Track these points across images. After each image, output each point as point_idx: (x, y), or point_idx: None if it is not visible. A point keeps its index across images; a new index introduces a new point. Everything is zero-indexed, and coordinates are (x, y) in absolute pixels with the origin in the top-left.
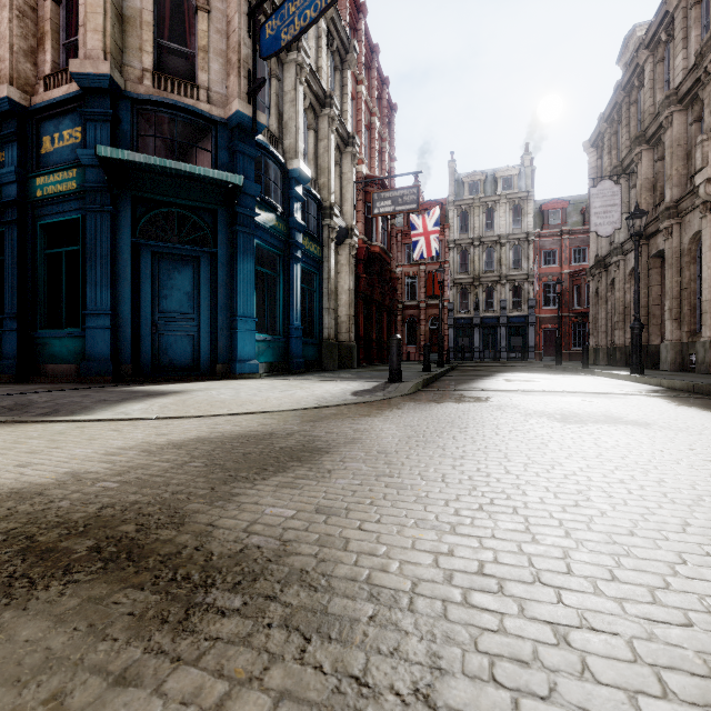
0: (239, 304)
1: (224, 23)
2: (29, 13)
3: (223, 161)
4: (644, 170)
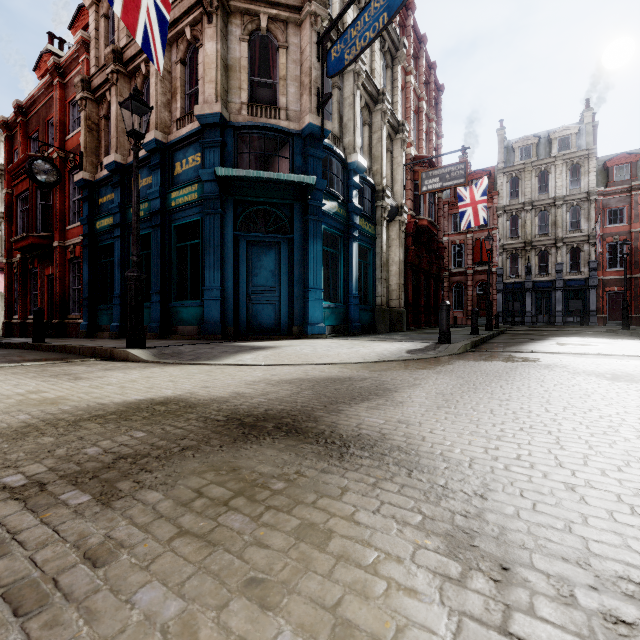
0: (310, 279)
1: (299, 54)
2: (167, 76)
3: (298, 165)
4: None
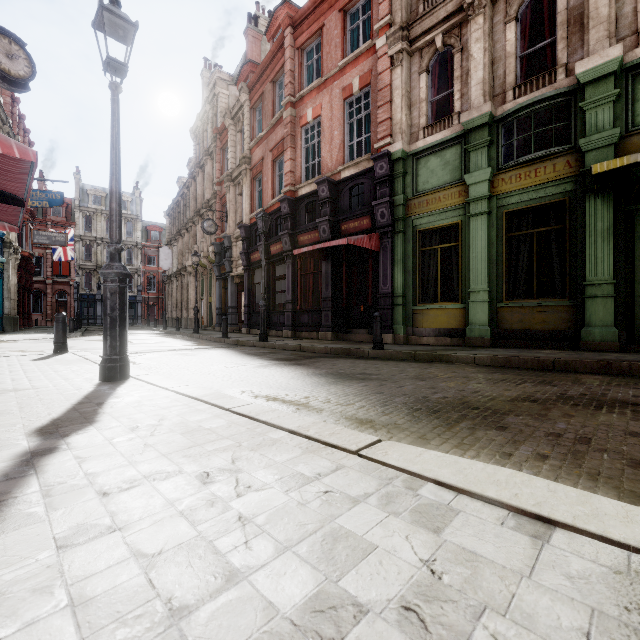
0: None
1: None
2: None
3: None
4: (180, 246)
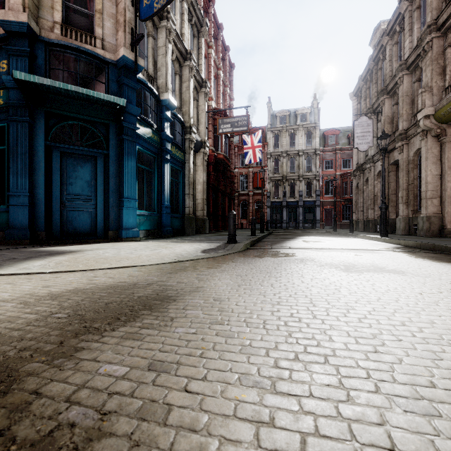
0: (125, 190)
1: None
2: None
3: (114, 90)
4: (386, 111)
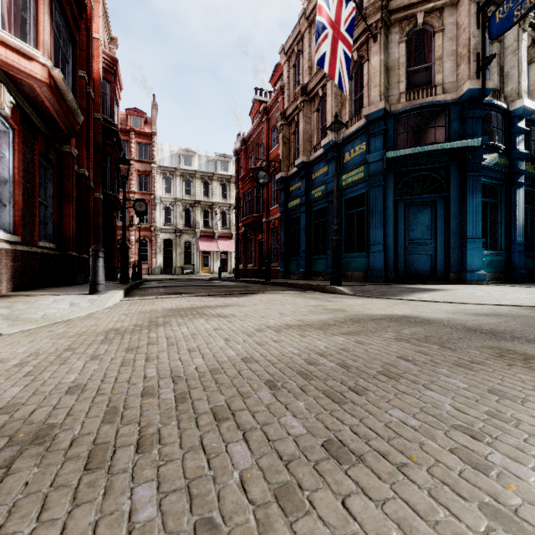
0: (468, 230)
1: (455, 30)
2: (338, 93)
3: (454, 129)
4: None
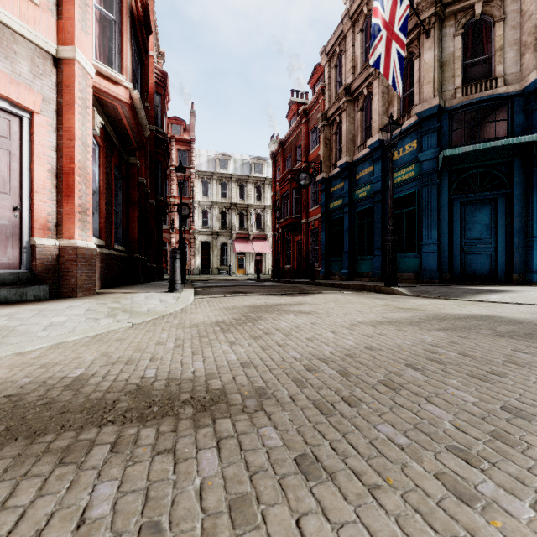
0: (534, 228)
1: (518, 18)
2: (385, 91)
3: (518, 122)
4: None
